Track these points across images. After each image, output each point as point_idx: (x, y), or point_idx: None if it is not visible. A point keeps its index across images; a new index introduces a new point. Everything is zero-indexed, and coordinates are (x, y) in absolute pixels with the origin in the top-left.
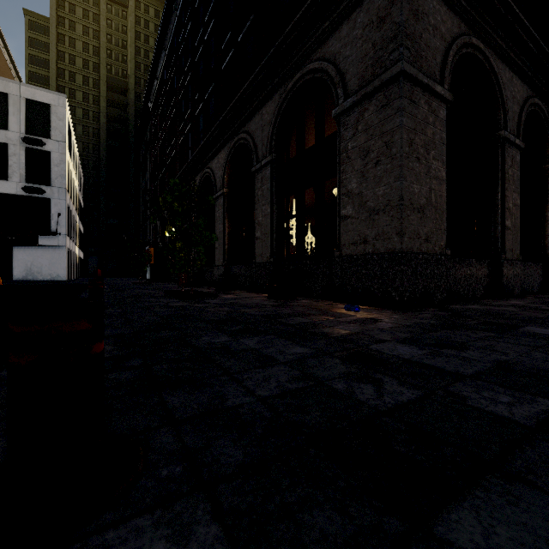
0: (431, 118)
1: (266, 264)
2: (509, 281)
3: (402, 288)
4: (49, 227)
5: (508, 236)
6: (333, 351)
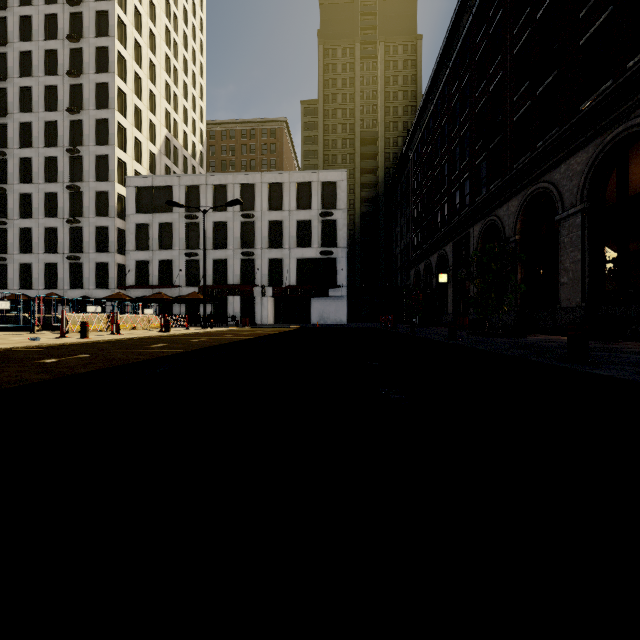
0: None
1: (575, 309)
2: None
3: None
4: (335, 281)
5: None
6: None
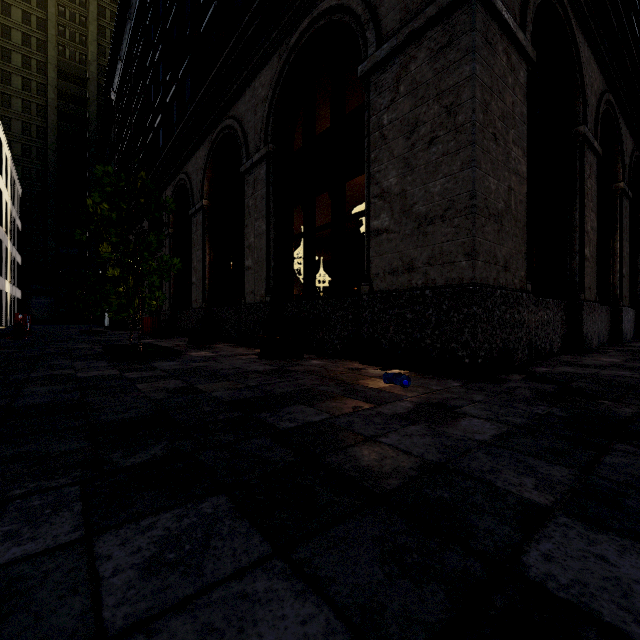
0: (511, 79)
1: (260, 306)
2: (588, 330)
3: (476, 344)
4: None
5: (586, 269)
6: (423, 632)
